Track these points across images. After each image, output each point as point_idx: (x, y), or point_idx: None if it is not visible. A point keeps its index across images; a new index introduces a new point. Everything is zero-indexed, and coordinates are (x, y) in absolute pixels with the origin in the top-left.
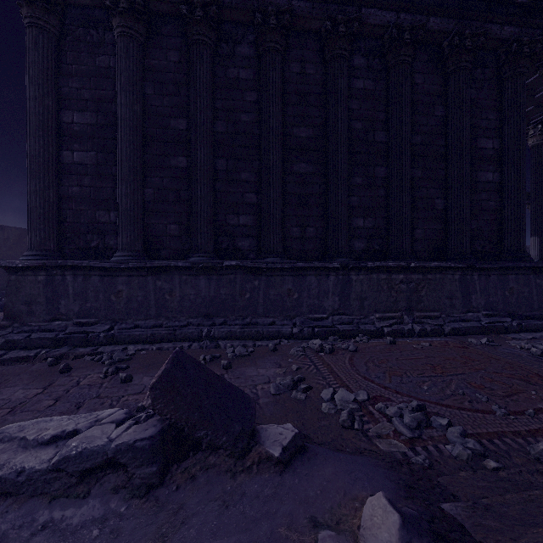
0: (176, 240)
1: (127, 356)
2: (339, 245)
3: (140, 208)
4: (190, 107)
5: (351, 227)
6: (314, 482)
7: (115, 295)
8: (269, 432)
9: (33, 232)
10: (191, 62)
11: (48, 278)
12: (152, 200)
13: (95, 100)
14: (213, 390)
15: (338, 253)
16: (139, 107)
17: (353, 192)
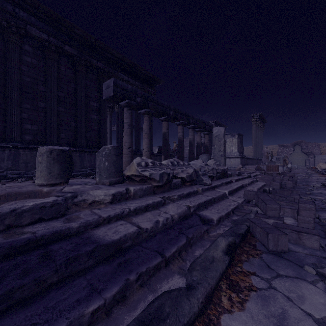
0: None
1: None
2: (13, 136)
3: None
4: None
5: (23, 128)
6: None
7: None
8: None
9: None
10: None
11: None
12: None
13: None
14: None
15: (12, 140)
16: None
17: (24, 111)
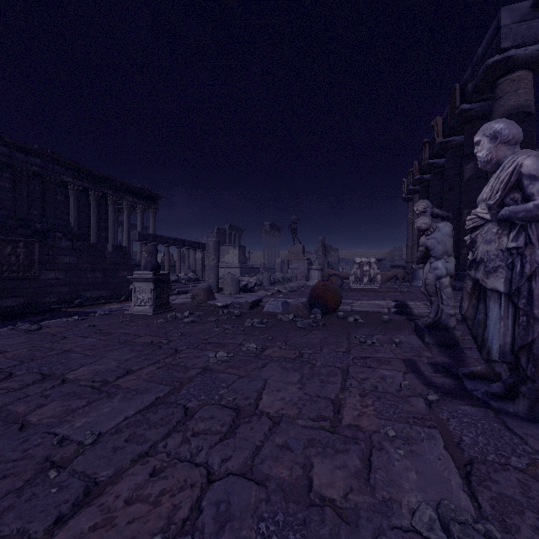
0: None
1: None
2: None
3: None
4: None
5: None
6: None
7: None
8: None
9: None
10: None
11: None
12: None
13: None
14: None
15: None
16: None
17: None
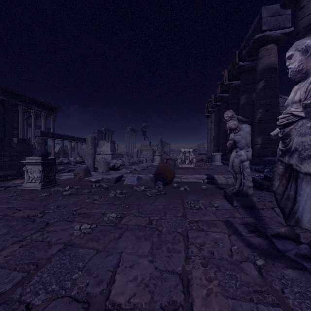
0: None
1: None
2: None
3: None
4: None
5: None
6: None
7: None
8: None
9: None
10: None
11: None
12: None
13: None
14: None
15: None
16: None
17: None
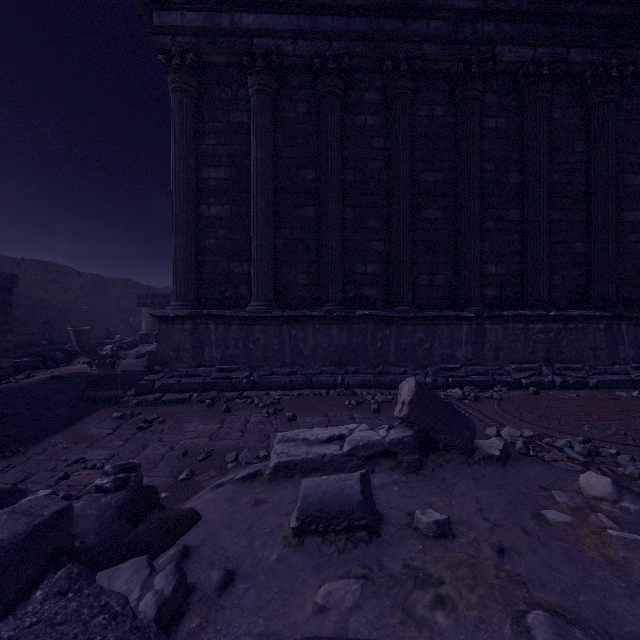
0: (304, 289)
1: (276, 400)
2: (472, 293)
3: (272, 258)
4: (320, 158)
5: (482, 274)
6: (530, 472)
7: (253, 343)
8: (481, 442)
9: (178, 283)
10: (322, 114)
11: (193, 327)
12: (282, 250)
13: (229, 155)
14: (446, 407)
15: (471, 301)
16: (272, 160)
17: (484, 237)
